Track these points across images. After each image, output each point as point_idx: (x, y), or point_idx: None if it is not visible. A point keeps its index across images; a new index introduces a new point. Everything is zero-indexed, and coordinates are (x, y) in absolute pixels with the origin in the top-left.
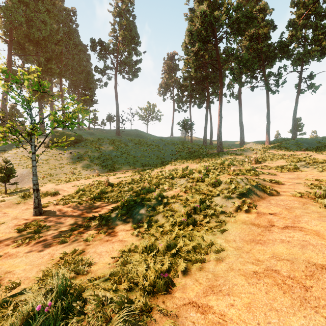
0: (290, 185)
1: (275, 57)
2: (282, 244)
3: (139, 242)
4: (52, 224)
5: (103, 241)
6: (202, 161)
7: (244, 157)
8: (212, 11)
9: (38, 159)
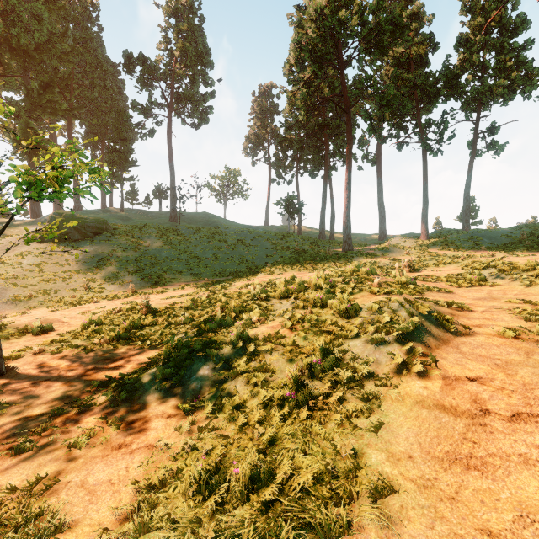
0: (483, 312)
1: (438, 94)
2: (529, 472)
3: (190, 453)
4: (16, 398)
5: (110, 449)
6: (319, 266)
7: (390, 260)
8: (335, 12)
9: (23, 263)
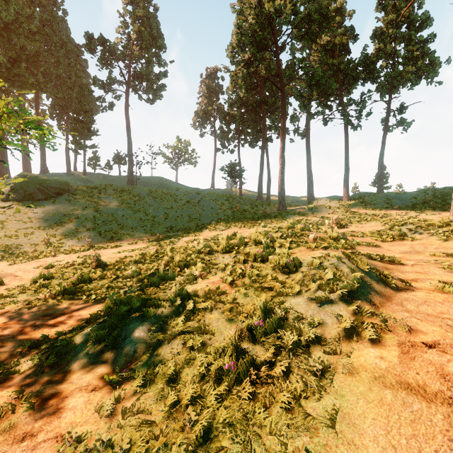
0: (413, 265)
1: (357, 78)
2: None
3: None
4: None
5: (10, 441)
6: (258, 223)
7: (319, 217)
8: (272, 2)
9: None
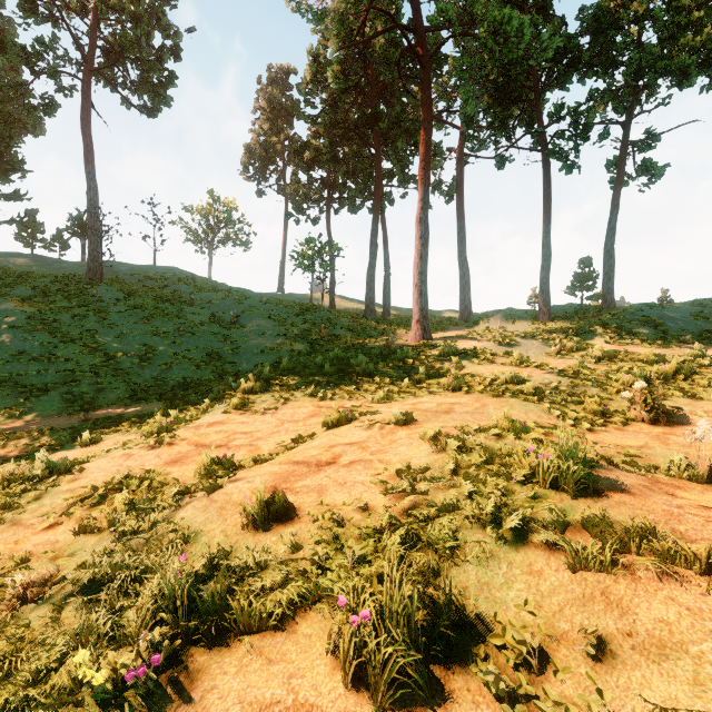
0: None
1: (579, 59)
2: None
3: None
4: None
5: None
6: (373, 384)
7: (554, 373)
8: None
9: None
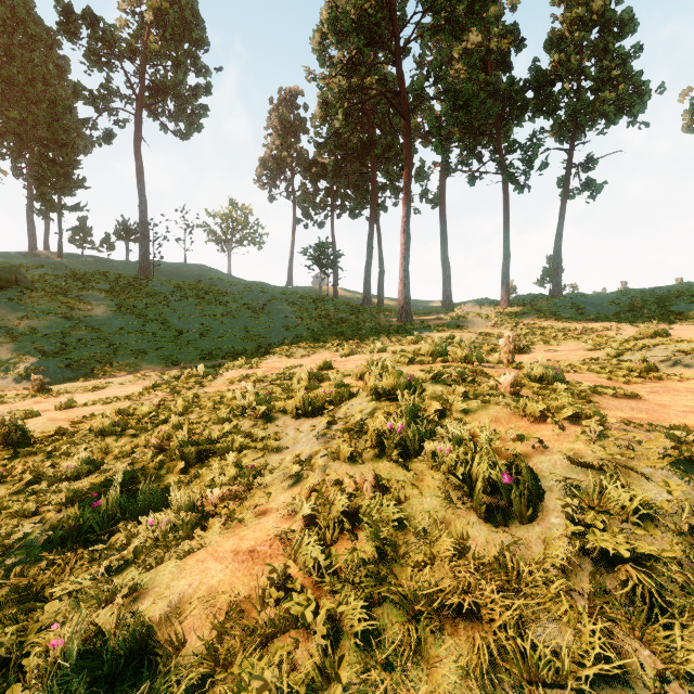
0: None
1: (526, 107)
2: None
3: None
4: None
5: None
6: (367, 344)
7: (476, 334)
8: None
9: None
